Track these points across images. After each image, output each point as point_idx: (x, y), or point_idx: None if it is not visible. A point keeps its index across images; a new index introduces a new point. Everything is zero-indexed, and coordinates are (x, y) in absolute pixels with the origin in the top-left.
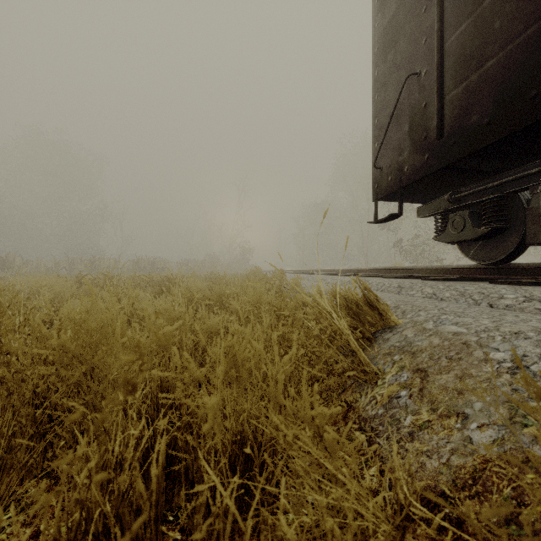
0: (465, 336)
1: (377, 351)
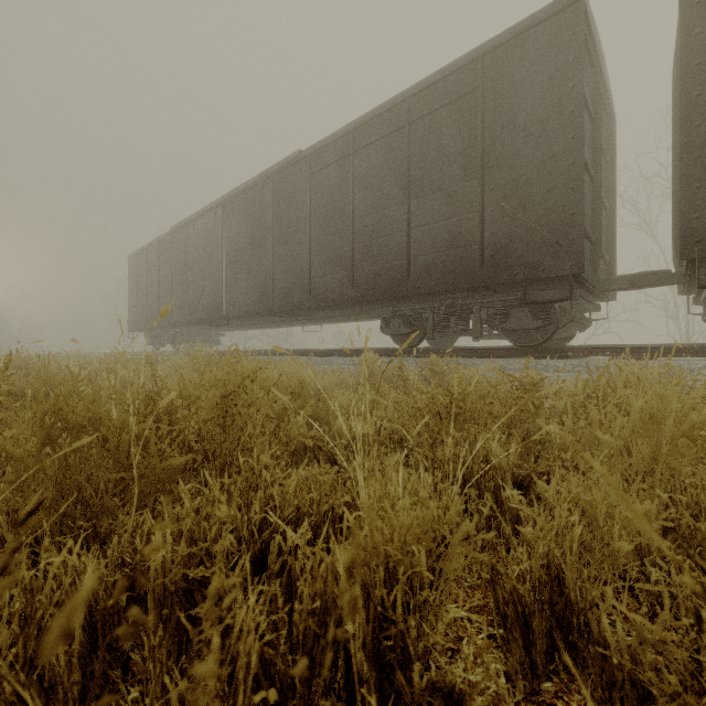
0: None
1: None
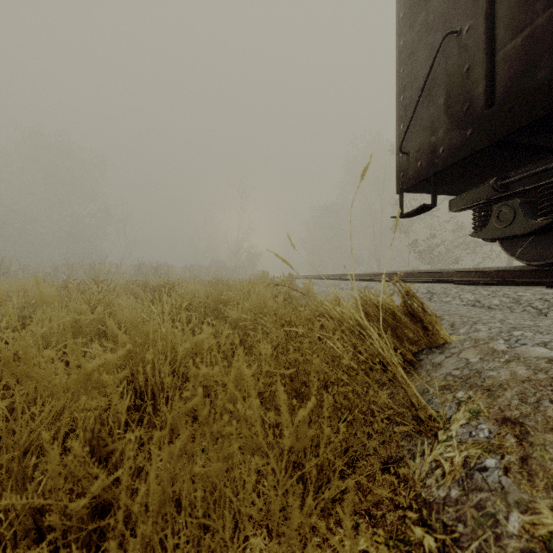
0: None
1: (426, 381)
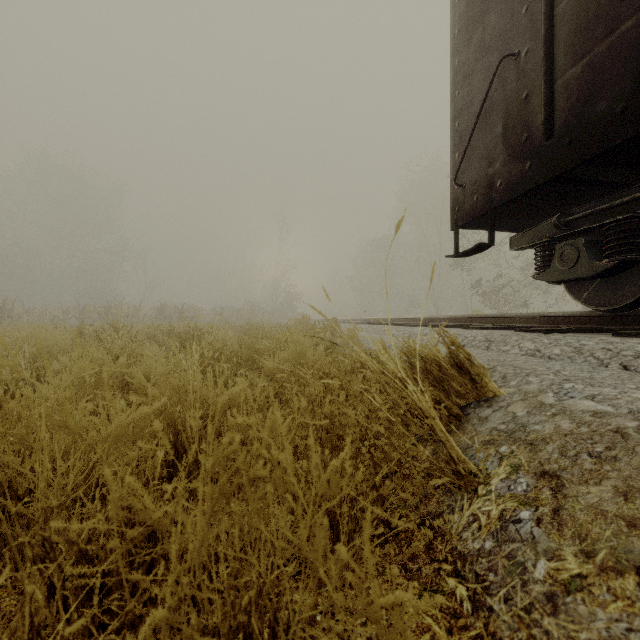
0: (614, 418)
1: (471, 436)
